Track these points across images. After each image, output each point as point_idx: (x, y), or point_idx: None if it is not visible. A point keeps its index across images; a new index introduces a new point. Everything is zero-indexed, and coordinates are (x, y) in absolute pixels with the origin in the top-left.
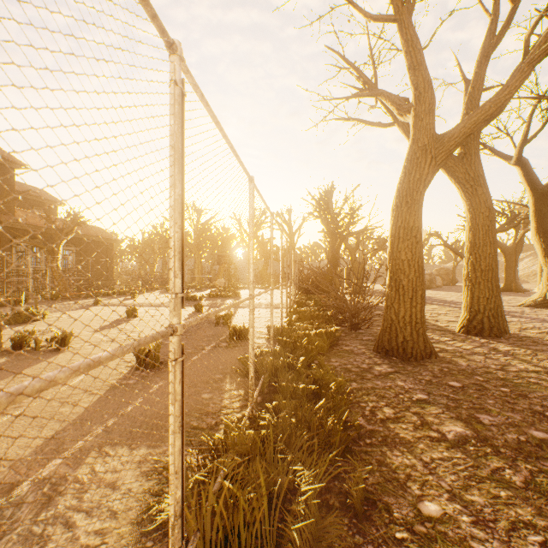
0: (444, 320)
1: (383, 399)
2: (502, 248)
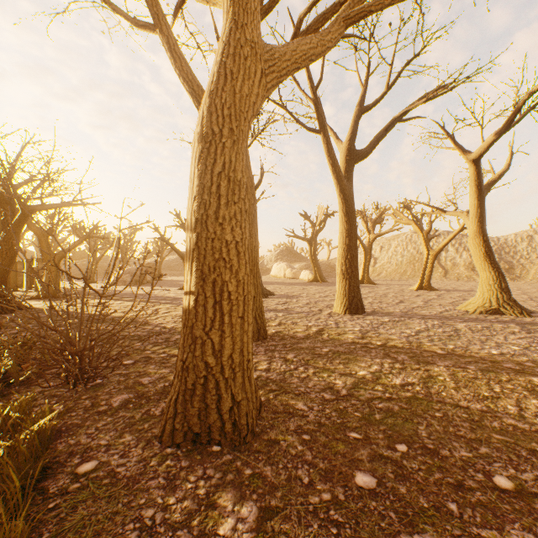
0: None
1: None
2: None
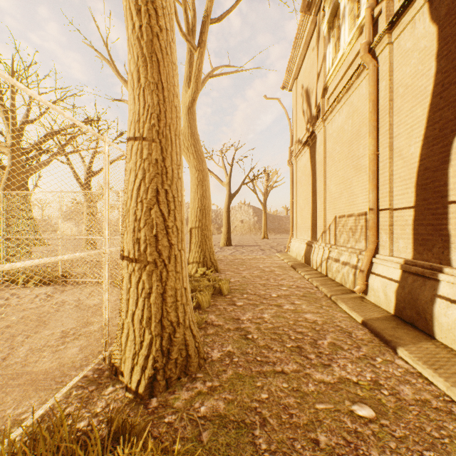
0: None
1: None
2: None
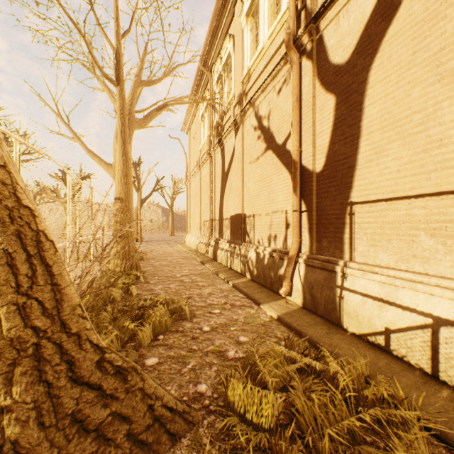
0: None
1: None
2: None
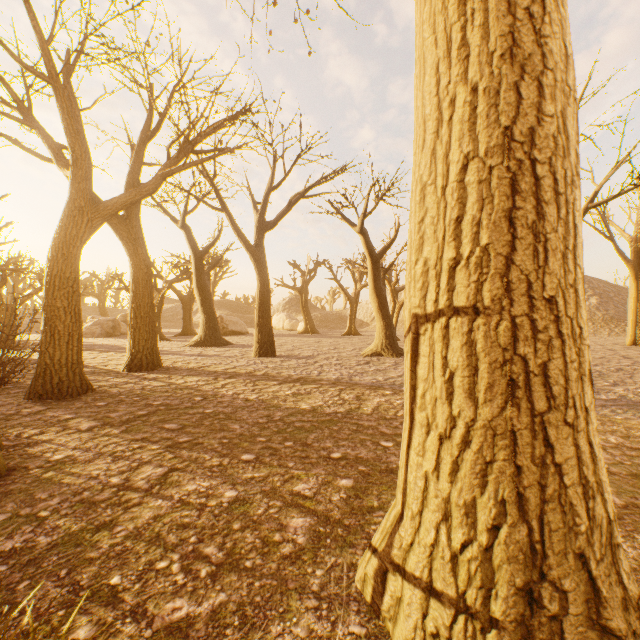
0: (116, 364)
1: (31, 427)
2: (181, 297)
